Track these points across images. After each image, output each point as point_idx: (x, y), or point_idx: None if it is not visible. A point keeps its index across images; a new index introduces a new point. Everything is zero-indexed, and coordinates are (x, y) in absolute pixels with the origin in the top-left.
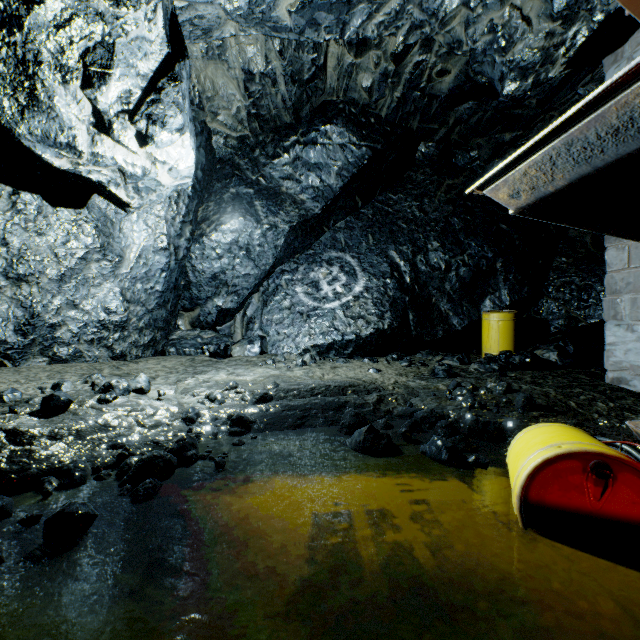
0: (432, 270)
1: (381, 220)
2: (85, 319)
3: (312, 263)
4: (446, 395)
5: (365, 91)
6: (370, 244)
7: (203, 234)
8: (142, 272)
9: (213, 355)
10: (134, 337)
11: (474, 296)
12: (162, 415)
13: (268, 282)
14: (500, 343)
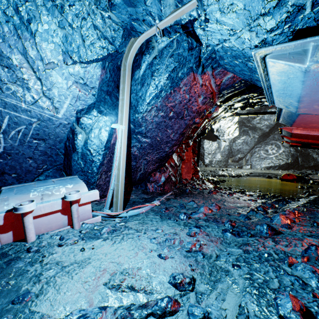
0: None
1: None
2: (215, 160)
3: (266, 144)
4: None
5: None
6: None
7: (235, 140)
8: (223, 150)
9: (238, 168)
10: (222, 163)
11: None
12: (235, 173)
13: (252, 150)
14: None
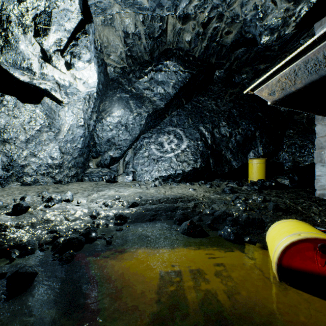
0: (222, 137)
1: (195, 111)
2: (40, 162)
3: (159, 133)
4: (231, 203)
5: (187, 43)
6: (190, 123)
7: (102, 118)
8: (70, 138)
9: (107, 181)
10: (66, 172)
11: (244, 150)
12: (79, 214)
13: (136, 143)
14: (258, 175)
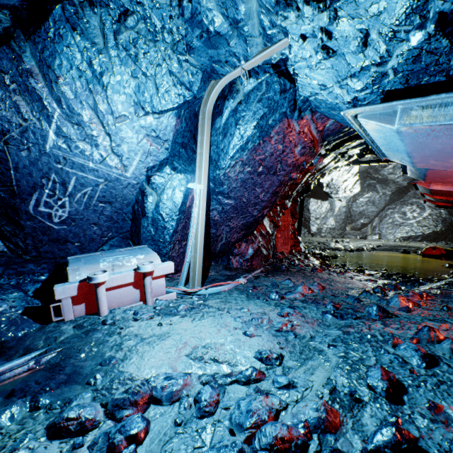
0: None
1: None
2: (326, 227)
3: (402, 205)
4: None
5: None
6: None
7: (356, 199)
8: (338, 213)
9: (360, 238)
10: (336, 232)
11: None
12: (355, 246)
13: (382, 213)
14: None
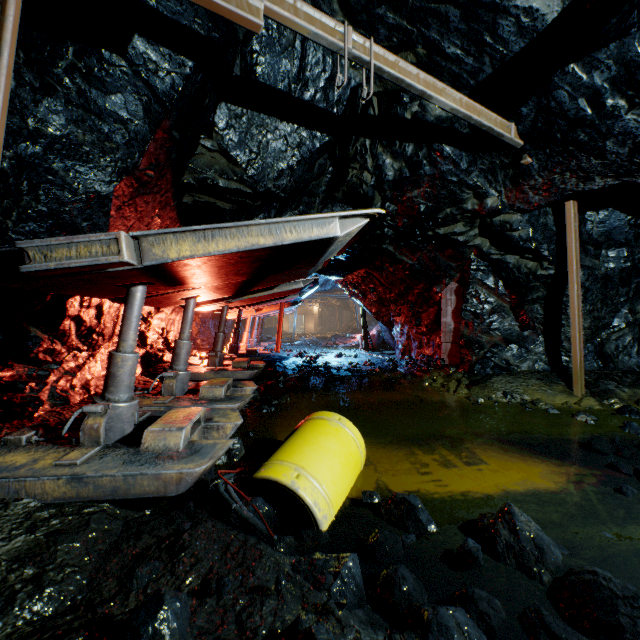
0: None
1: None
2: None
3: None
4: None
5: None
6: None
7: None
8: None
9: None
10: None
11: None
12: None
13: None
14: None
